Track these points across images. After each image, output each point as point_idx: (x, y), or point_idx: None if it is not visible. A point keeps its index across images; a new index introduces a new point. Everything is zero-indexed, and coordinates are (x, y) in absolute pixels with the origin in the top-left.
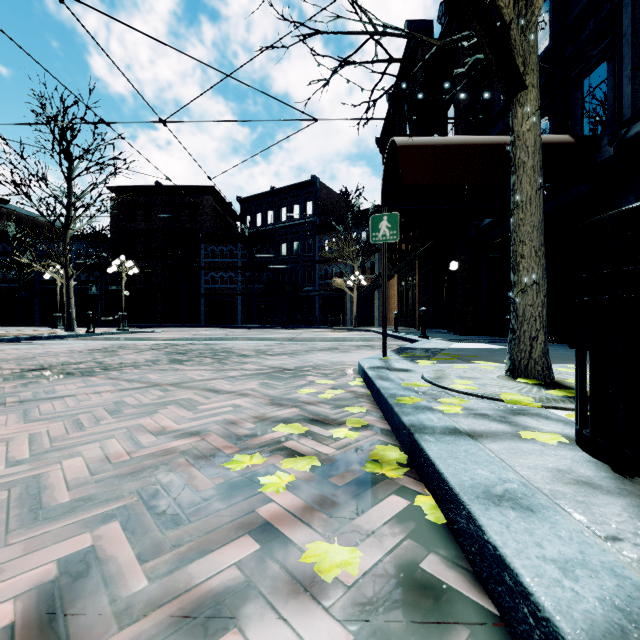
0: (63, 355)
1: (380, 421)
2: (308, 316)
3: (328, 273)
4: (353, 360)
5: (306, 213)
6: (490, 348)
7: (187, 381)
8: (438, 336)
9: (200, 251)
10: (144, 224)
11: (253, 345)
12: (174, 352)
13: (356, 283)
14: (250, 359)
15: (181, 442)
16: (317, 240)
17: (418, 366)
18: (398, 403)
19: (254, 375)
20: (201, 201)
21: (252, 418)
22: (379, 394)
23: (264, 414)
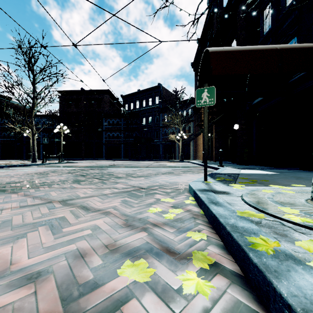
0: (16, 176)
1: (225, 256)
2: (156, 154)
3: (166, 132)
4: (183, 181)
5: (155, 102)
6: (266, 173)
7: (73, 198)
8: (228, 165)
9: (102, 122)
10: (75, 109)
11: (126, 170)
12: (80, 175)
13: (181, 137)
14: (121, 180)
15: (5, 299)
16: (161, 116)
17: (232, 189)
18: (249, 244)
19: (120, 193)
20: (103, 97)
21: (103, 247)
22: (217, 221)
23: (115, 240)
